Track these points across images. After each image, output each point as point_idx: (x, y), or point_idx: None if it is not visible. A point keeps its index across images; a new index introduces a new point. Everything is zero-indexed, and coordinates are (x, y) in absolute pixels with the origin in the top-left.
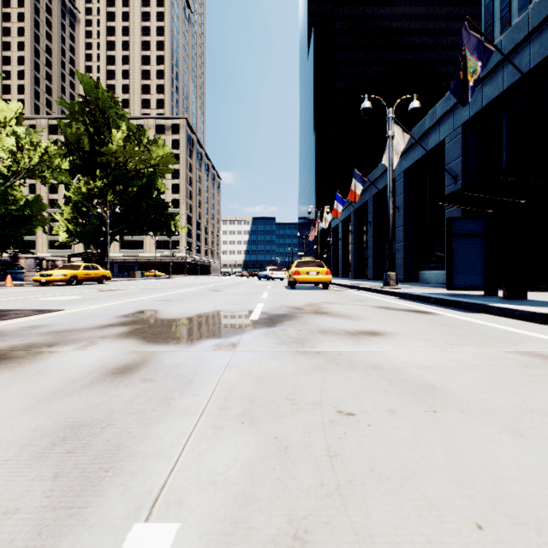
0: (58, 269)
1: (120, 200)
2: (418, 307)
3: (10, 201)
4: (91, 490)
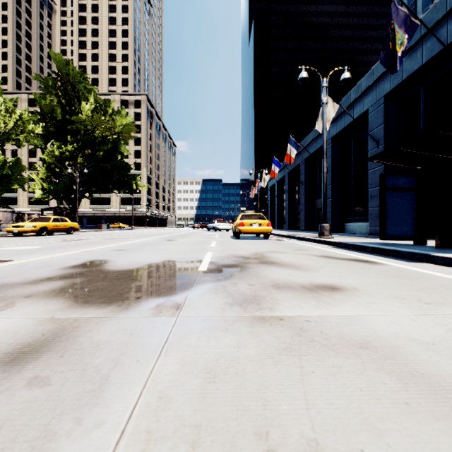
0: (30, 221)
1: (88, 162)
2: (358, 256)
3: None
4: None
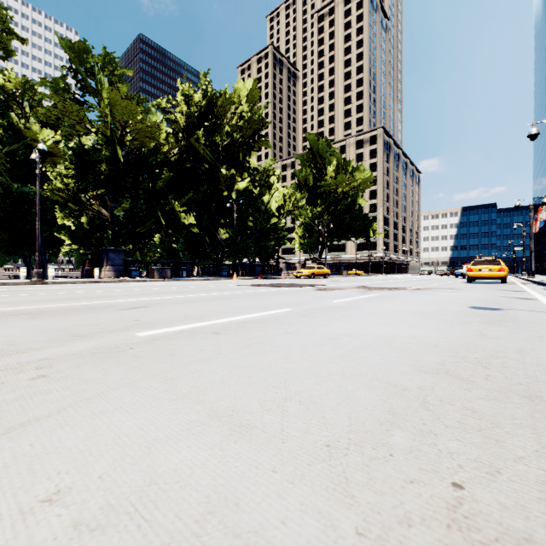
0: (303, 269)
1: (332, 217)
2: (527, 290)
3: (279, 230)
4: (367, 294)
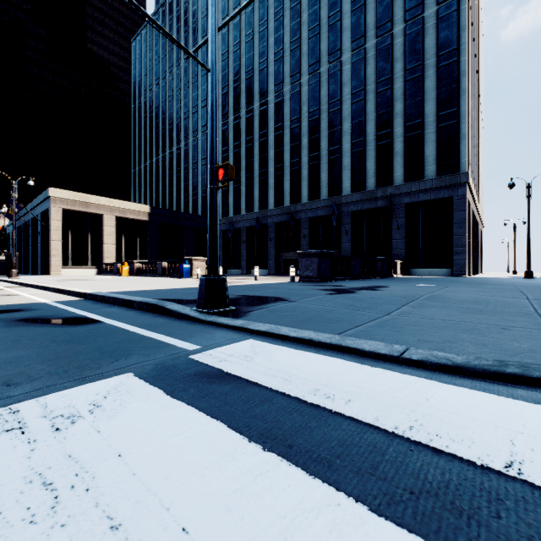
0: None
1: None
2: None
3: None
4: None
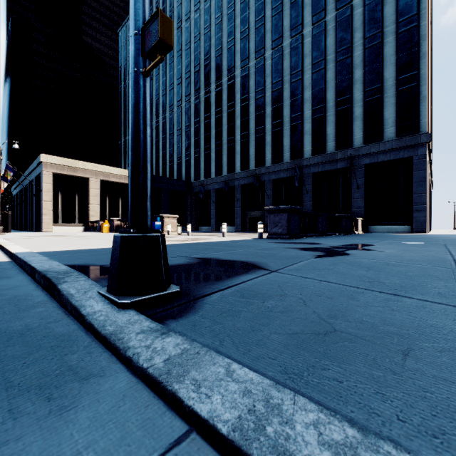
0: None
1: None
2: None
3: None
4: None
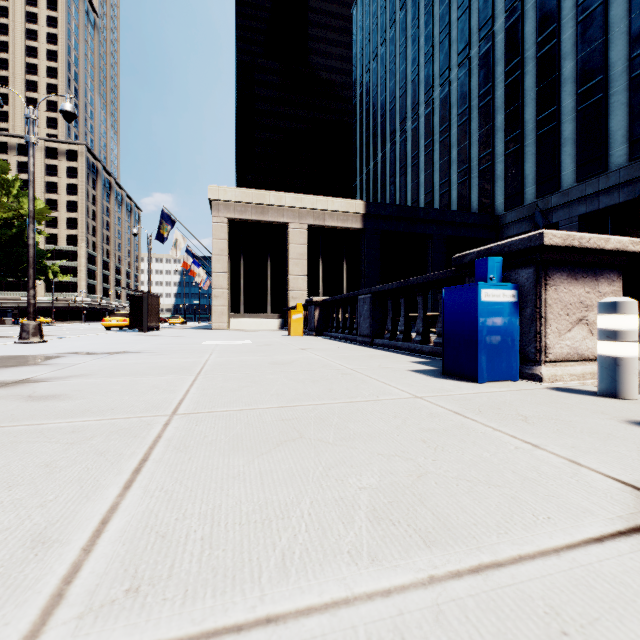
0: None
1: None
2: None
3: None
4: None
